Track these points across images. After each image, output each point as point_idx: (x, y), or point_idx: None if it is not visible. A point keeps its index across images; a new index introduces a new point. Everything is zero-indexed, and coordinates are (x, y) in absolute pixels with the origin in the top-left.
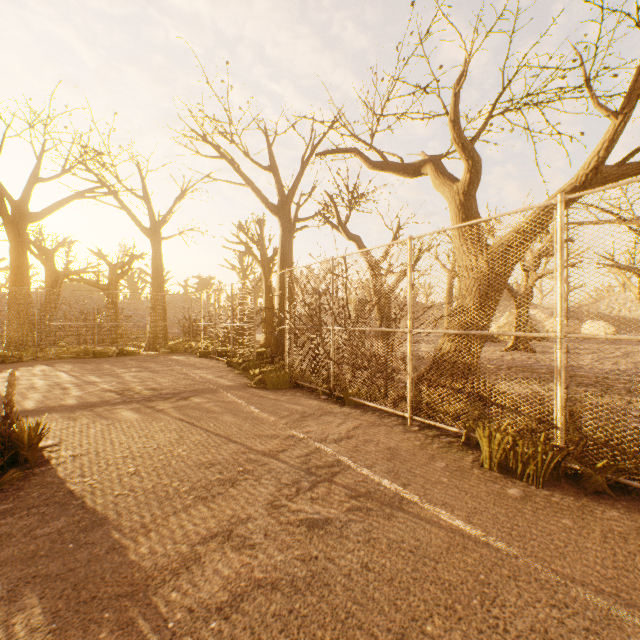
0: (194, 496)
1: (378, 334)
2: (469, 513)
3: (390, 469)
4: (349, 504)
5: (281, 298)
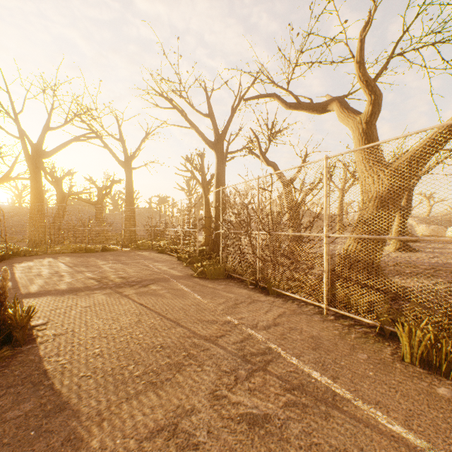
0: (145, 381)
1: (297, 238)
2: (406, 416)
3: (317, 359)
4: (285, 398)
5: (216, 210)
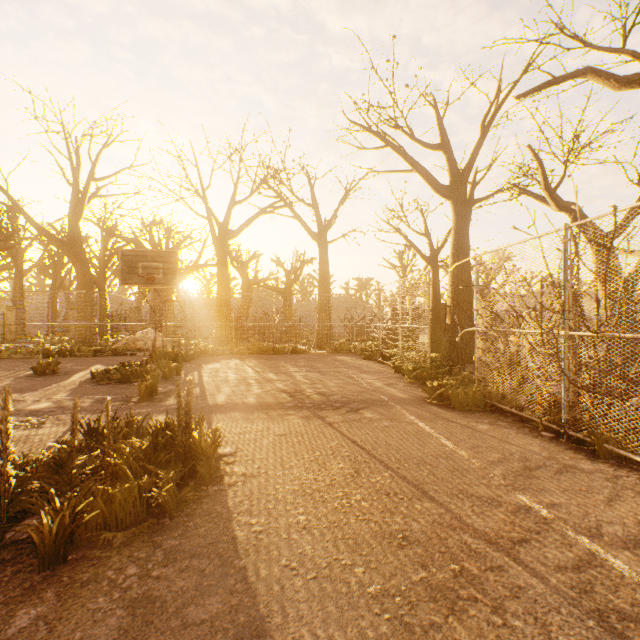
0: (390, 615)
1: None
2: None
3: None
4: None
5: (454, 294)
